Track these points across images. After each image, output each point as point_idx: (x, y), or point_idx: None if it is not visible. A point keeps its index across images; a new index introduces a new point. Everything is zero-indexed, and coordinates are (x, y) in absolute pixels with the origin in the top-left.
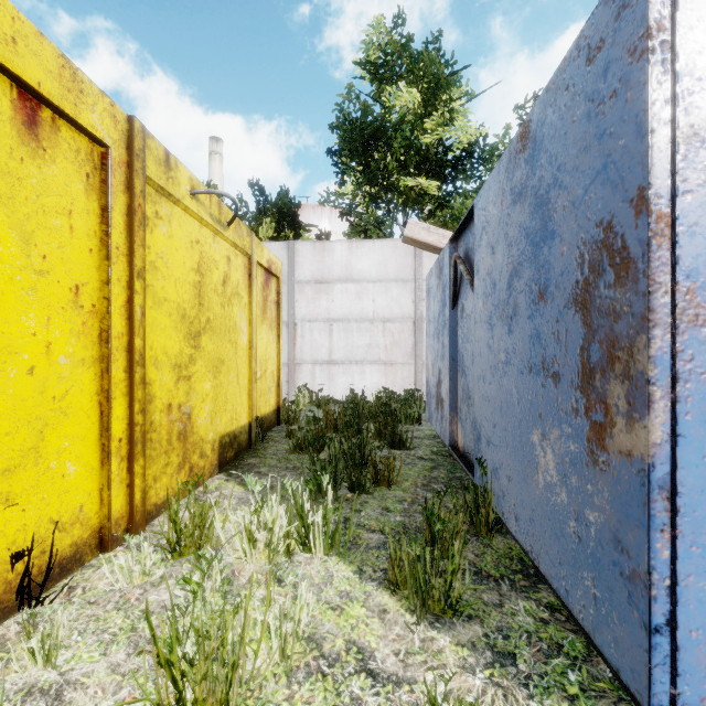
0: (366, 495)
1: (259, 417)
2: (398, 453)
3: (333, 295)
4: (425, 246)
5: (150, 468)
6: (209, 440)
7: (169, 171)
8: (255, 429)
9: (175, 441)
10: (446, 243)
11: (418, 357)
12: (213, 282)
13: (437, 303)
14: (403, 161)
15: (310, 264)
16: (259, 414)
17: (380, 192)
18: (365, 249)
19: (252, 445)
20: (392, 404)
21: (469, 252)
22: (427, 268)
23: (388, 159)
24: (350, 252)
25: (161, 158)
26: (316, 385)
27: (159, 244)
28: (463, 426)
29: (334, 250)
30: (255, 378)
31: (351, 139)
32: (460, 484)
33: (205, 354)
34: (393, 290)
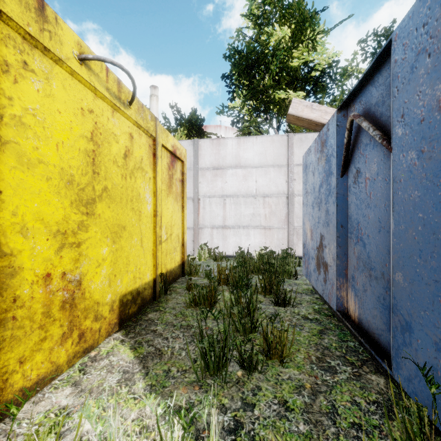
0: (258, 375)
1: (165, 272)
2: (283, 311)
3: (226, 177)
4: (307, 123)
5: (13, 350)
6: (106, 302)
7: (44, 22)
8: (159, 284)
9: (57, 312)
10: (328, 118)
11: (290, 223)
12: (112, 154)
13: (318, 175)
14: (277, 80)
15: (209, 155)
16: (165, 269)
17: (260, 103)
18: (250, 143)
19: (156, 297)
20: (272, 260)
21: (371, 108)
22: (297, 156)
23: (266, 79)
24: (238, 145)
25: (30, 2)
26: (213, 243)
27: (29, 99)
28: (359, 296)
29: (227, 145)
30: (160, 241)
31: (239, 65)
32: (359, 360)
33: (101, 221)
34: (271, 173)
